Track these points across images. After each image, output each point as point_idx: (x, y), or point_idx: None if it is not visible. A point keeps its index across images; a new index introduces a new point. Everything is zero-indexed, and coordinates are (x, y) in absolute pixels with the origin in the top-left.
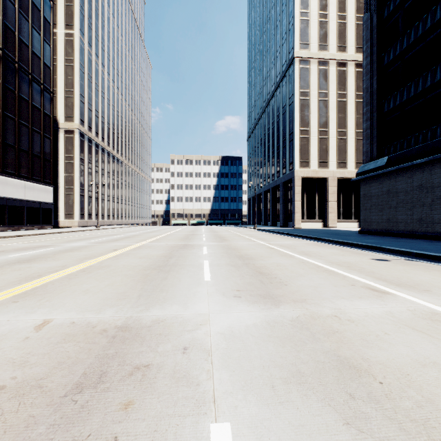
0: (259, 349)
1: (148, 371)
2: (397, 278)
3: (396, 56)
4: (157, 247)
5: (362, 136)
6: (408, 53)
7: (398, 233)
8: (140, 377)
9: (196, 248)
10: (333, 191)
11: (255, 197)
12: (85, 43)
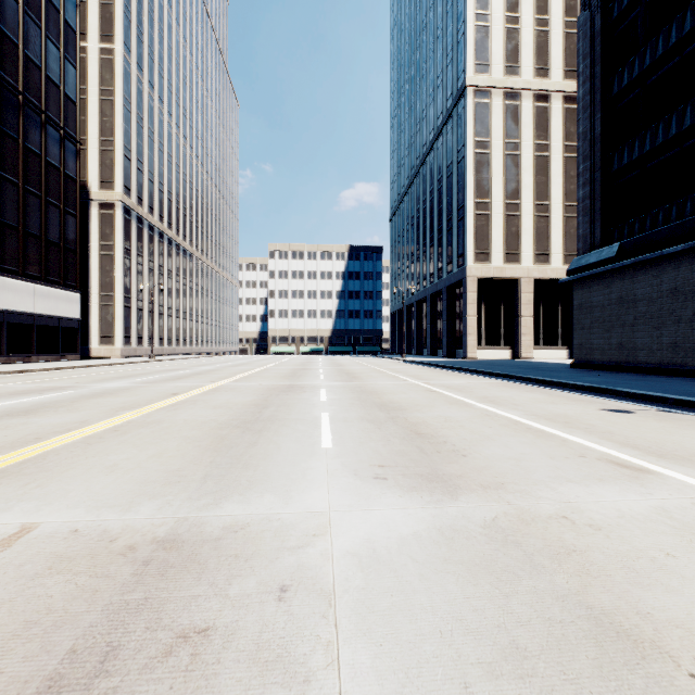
0: (429, 589)
1: (205, 645)
2: (655, 442)
3: (633, 80)
4: (244, 390)
5: (577, 210)
6: (652, 74)
7: (637, 366)
8: (187, 662)
9: (308, 391)
10: (527, 300)
11: (403, 310)
12: (132, 65)
